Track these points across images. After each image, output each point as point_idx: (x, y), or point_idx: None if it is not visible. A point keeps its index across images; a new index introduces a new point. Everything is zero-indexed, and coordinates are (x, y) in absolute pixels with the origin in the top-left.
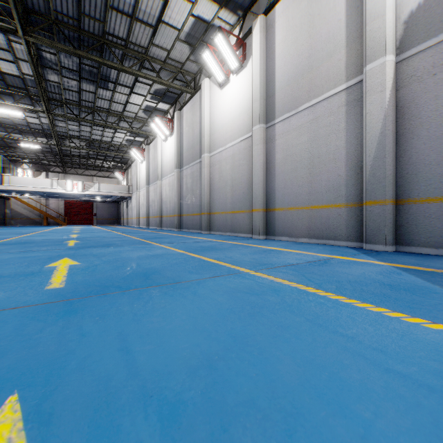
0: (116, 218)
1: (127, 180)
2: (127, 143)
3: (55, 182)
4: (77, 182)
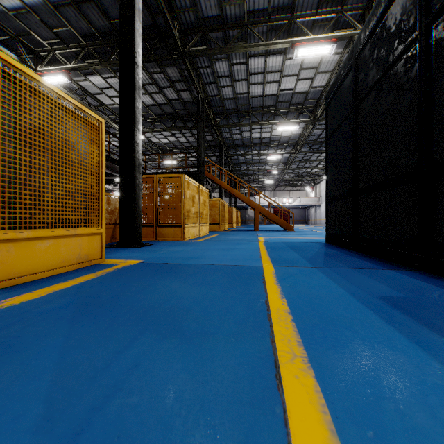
0: (304, 219)
1: (315, 192)
2: (319, 171)
3: (277, 199)
4: (287, 198)
